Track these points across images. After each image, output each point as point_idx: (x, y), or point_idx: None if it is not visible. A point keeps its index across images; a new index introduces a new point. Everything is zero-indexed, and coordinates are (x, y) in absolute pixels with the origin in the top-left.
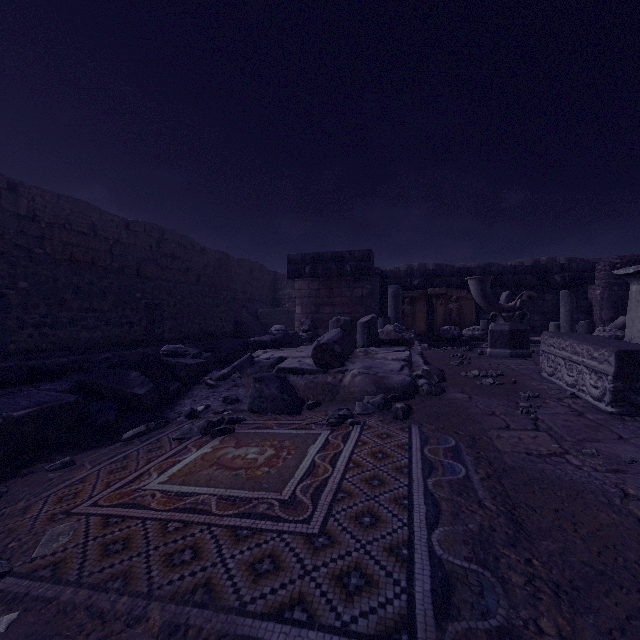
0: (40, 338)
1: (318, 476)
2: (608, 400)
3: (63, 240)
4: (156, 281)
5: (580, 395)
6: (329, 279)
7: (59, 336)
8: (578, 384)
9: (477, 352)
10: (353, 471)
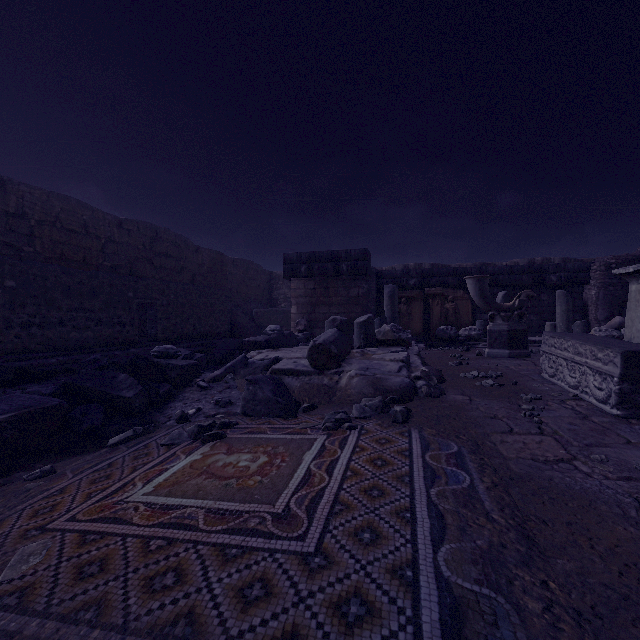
0: (28, 338)
1: (314, 486)
2: (614, 402)
3: (53, 238)
4: (149, 280)
5: (583, 397)
6: (325, 278)
7: (48, 336)
8: (581, 385)
9: (475, 352)
10: (351, 480)
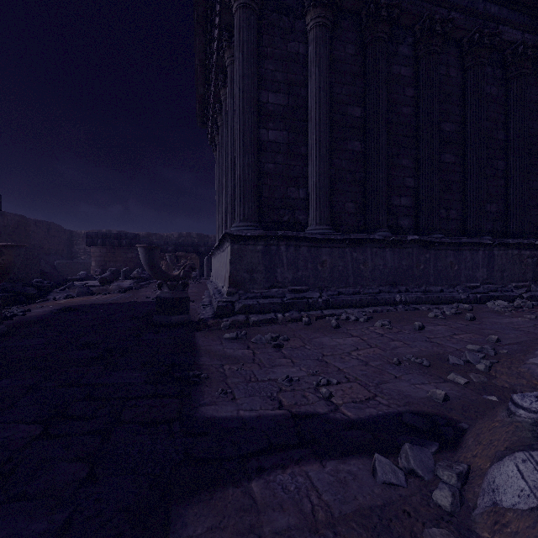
0: None
1: (98, 298)
2: None
3: None
4: None
5: None
6: (113, 247)
7: None
8: None
9: None
10: (105, 297)
